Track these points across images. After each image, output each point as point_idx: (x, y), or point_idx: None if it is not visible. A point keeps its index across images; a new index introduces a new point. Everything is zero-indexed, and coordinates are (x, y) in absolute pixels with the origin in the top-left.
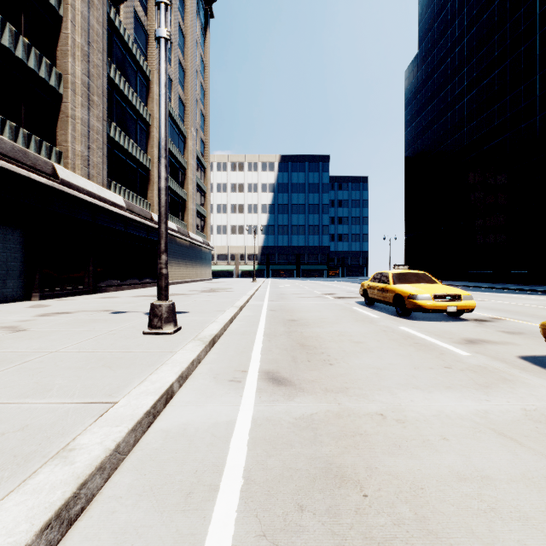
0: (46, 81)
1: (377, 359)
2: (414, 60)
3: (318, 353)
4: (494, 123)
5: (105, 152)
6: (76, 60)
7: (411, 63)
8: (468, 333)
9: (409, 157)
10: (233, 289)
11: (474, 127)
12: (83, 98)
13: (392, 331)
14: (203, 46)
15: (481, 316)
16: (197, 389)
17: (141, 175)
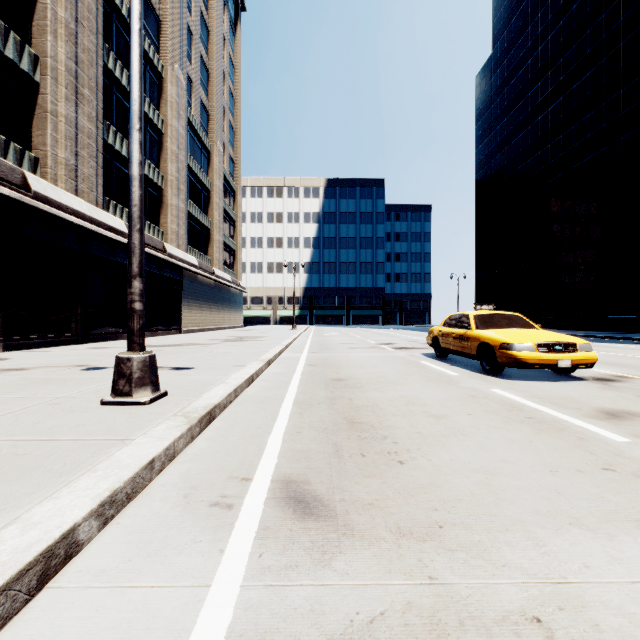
0: (15, 63)
1: (478, 450)
2: (486, 64)
3: (378, 438)
4: (586, 136)
5: (100, 162)
6: (58, 39)
7: (483, 67)
8: (599, 399)
9: (480, 180)
10: (265, 338)
11: (561, 142)
12: (68, 90)
13: (484, 397)
14: (232, 44)
15: (599, 373)
16: (138, 529)
17: (151, 195)
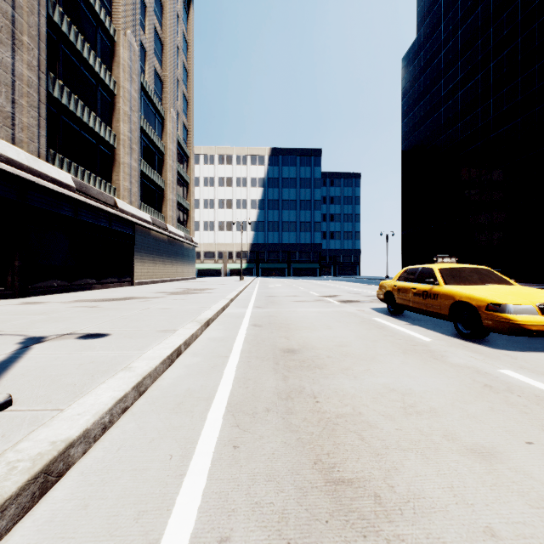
0: None
1: None
2: (411, 48)
3: None
4: (503, 108)
5: (43, 113)
6: None
7: (408, 50)
8: None
9: (405, 149)
10: (212, 290)
11: (480, 114)
12: (2, 33)
13: (506, 388)
14: (186, 23)
15: None
16: None
17: (102, 153)
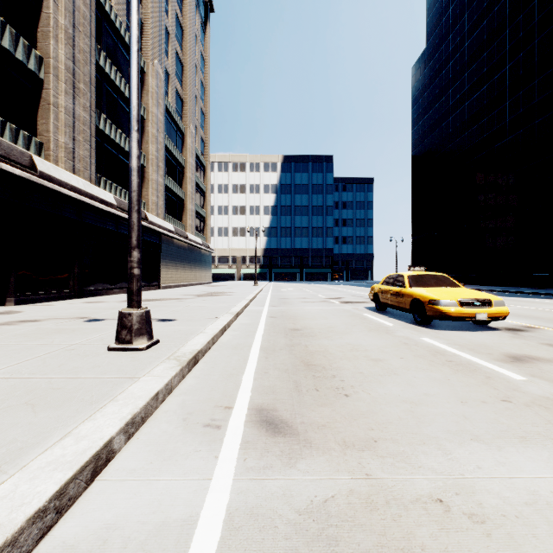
0: (24, 64)
1: (407, 386)
2: (421, 57)
3: (328, 377)
4: (506, 119)
5: (93, 145)
6: (59, 42)
7: (418, 60)
8: (508, 346)
9: (415, 156)
10: (232, 293)
11: (485, 124)
12: (67, 85)
13: (414, 344)
14: (203, 41)
15: (511, 324)
16: (153, 442)
17: None
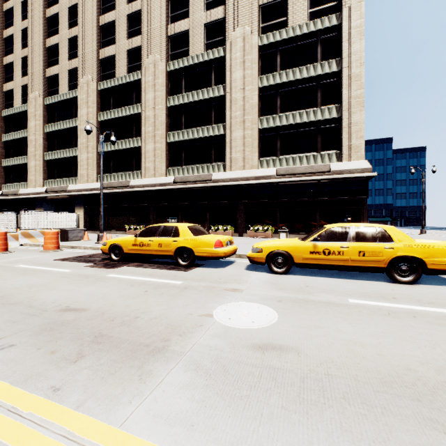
0: None
1: None
2: None
3: None
4: None
5: None
6: None
7: None
8: None
9: None
10: None
11: None
12: None
13: None
14: None
15: None
16: None
17: None
